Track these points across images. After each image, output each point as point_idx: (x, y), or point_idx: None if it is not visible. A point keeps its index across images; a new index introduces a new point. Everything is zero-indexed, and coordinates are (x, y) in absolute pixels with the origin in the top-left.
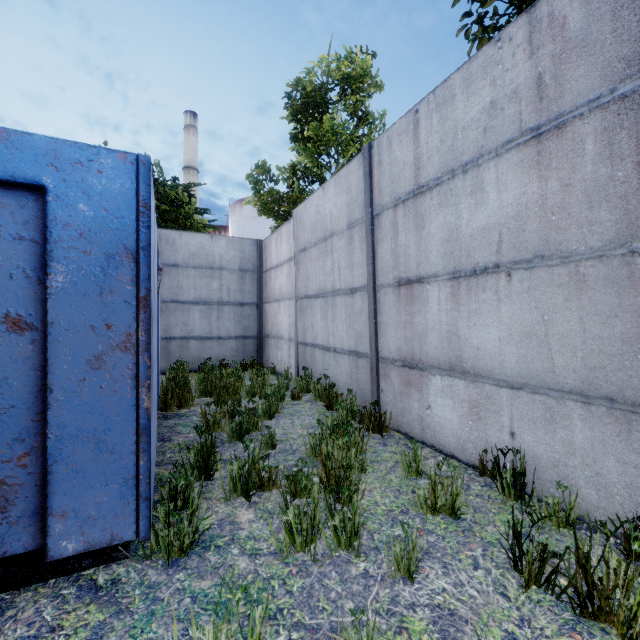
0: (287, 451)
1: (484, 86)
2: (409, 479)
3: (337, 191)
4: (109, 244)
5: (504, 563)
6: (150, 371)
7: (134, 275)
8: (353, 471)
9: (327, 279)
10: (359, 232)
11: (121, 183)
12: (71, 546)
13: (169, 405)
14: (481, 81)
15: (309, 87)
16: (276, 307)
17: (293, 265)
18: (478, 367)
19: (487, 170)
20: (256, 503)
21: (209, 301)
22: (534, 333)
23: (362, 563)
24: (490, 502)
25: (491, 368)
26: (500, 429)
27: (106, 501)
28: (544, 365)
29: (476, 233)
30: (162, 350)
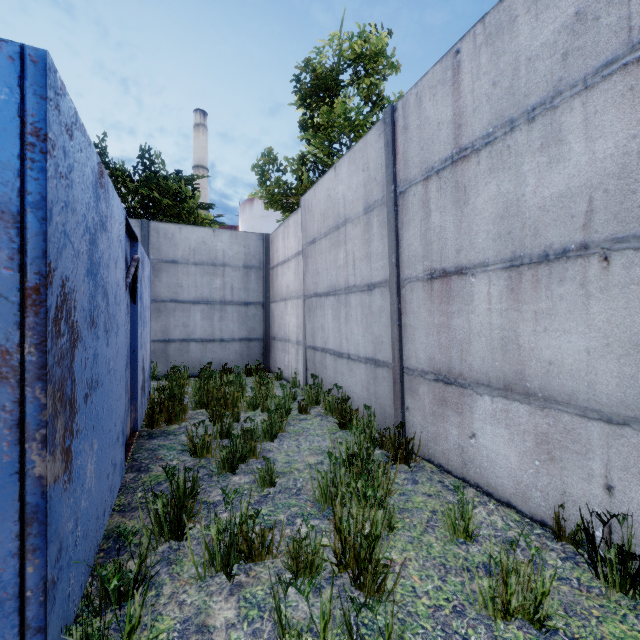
0: (290, 490)
1: None
2: (455, 543)
3: (351, 170)
4: None
5: None
6: (46, 413)
7: (15, 250)
8: (380, 543)
9: (339, 274)
10: (378, 216)
11: None
12: None
13: (156, 420)
14: None
15: (319, 69)
16: (283, 307)
17: (301, 260)
18: (550, 388)
19: (568, 112)
20: (241, 586)
21: (211, 300)
22: None
23: None
24: (584, 593)
25: (572, 391)
26: (587, 478)
27: None
28: None
29: (549, 203)
30: (160, 353)
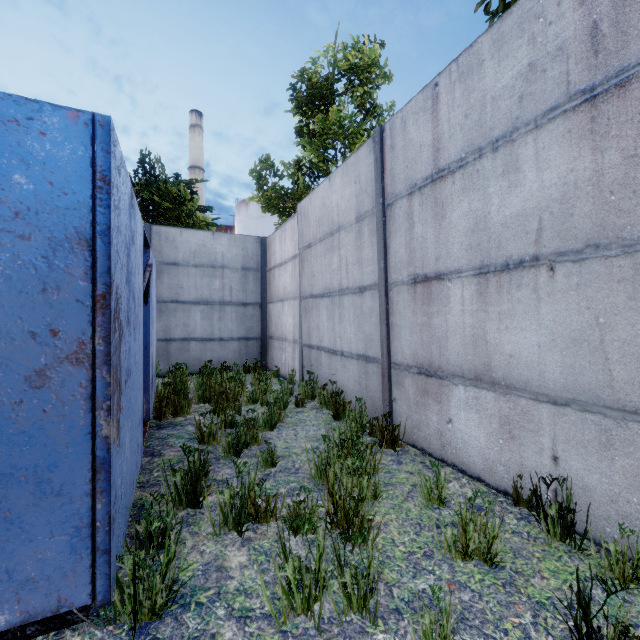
0: (289, 470)
1: (520, 46)
2: (430, 508)
3: (345, 181)
4: (55, 227)
5: (563, 637)
6: (110, 389)
7: (89, 267)
8: (365, 503)
9: (334, 277)
10: (369, 225)
11: (71, 149)
12: (3, 618)
13: (163, 413)
14: (516, 40)
15: (315, 78)
16: (280, 307)
17: (298, 263)
18: (511, 377)
19: (523, 145)
20: (250, 540)
21: (211, 301)
22: (585, 339)
23: (380, 634)
24: (531, 542)
25: (528, 379)
26: (539, 451)
27: (51, 557)
28: (598, 378)
29: (509, 220)
30: (162, 352)
